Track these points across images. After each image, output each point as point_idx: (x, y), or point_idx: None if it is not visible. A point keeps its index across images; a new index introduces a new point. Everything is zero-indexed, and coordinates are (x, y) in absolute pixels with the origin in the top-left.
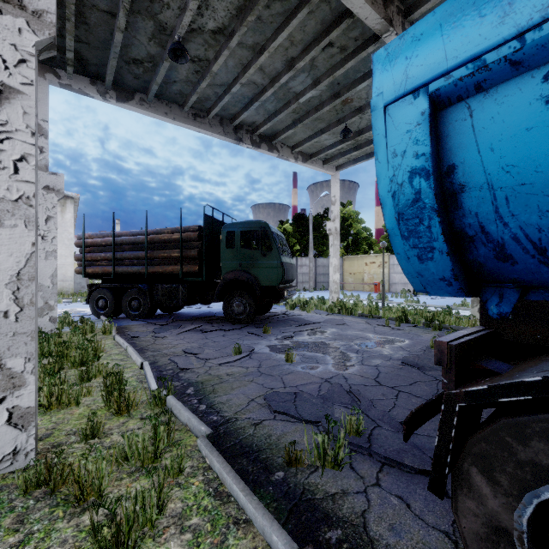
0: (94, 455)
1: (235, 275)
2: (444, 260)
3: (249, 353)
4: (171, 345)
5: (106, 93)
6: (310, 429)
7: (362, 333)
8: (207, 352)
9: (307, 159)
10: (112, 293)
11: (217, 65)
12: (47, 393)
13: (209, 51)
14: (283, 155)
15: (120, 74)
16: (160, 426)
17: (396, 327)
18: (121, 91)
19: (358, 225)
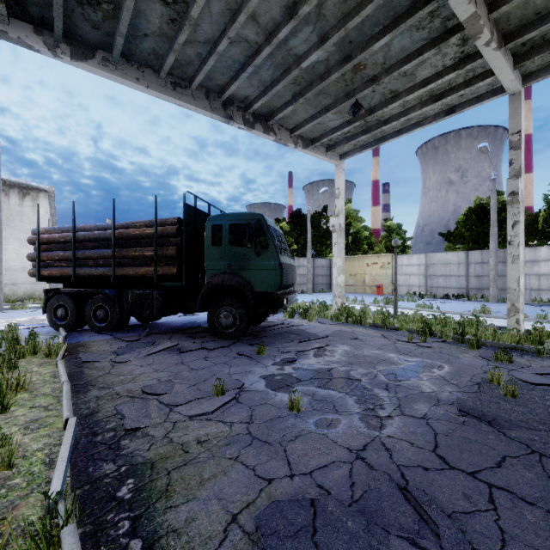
0: None
1: (222, 279)
2: None
3: (235, 395)
4: (130, 376)
5: (57, 46)
6: None
7: (382, 352)
8: (176, 391)
9: (308, 144)
10: (74, 301)
11: (197, 7)
12: None
13: None
14: (281, 139)
15: (73, 20)
16: None
17: (422, 343)
18: (77, 46)
19: (358, 223)
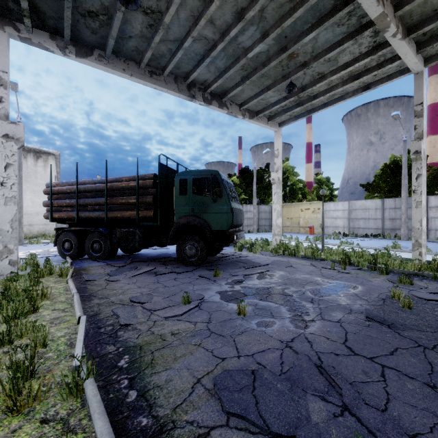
0: None
1: (187, 220)
2: None
3: (198, 304)
4: (121, 290)
5: (66, 48)
6: None
7: (310, 276)
8: (155, 301)
9: (253, 116)
10: (77, 236)
11: (169, 16)
12: None
13: (161, 0)
14: (232, 112)
15: (78, 28)
16: None
17: (342, 270)
18: (80, 47)
19: (294, 177)
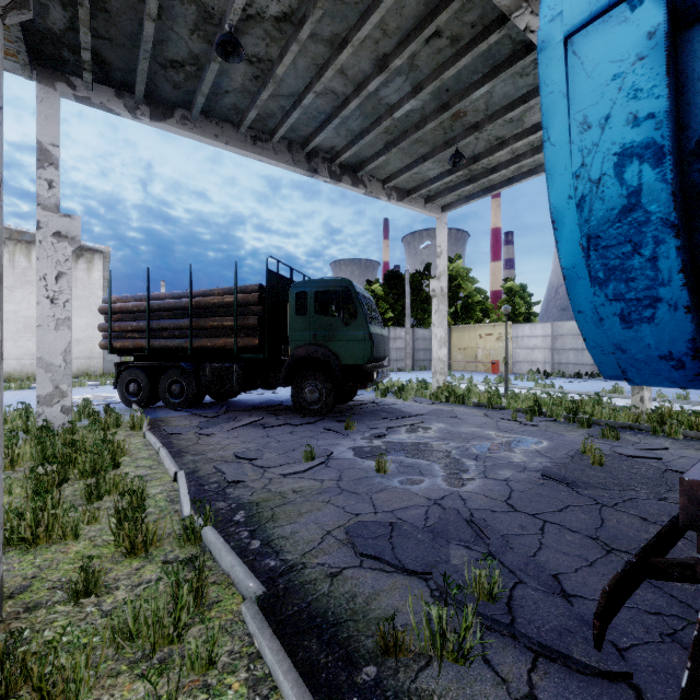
0: (85, 626)
1: (307, 351)
2: (679, 321)
3: (325, 460)
4: (219, 445)
5: (137, 108)
6: (415, 585)
7: (480, 430)
8: (267, 457)
9: (404, 196)
10: (147, 375)
11: (283, 67)
12: (31, 521)
13: (272, 47)
14: (372, 192)
15: (154, 82)
16: (183, 586)
17: (527, 421)
18: (156, 106)
19: (470, 285)
